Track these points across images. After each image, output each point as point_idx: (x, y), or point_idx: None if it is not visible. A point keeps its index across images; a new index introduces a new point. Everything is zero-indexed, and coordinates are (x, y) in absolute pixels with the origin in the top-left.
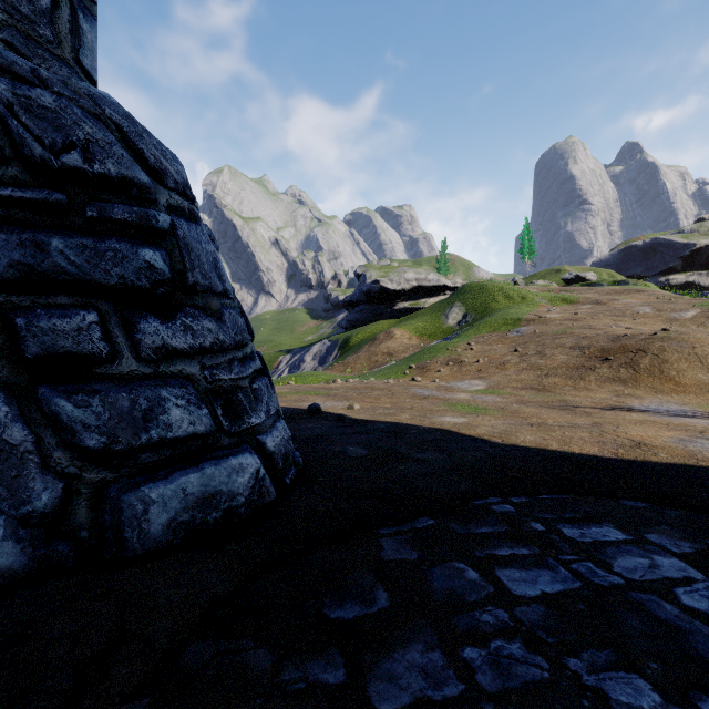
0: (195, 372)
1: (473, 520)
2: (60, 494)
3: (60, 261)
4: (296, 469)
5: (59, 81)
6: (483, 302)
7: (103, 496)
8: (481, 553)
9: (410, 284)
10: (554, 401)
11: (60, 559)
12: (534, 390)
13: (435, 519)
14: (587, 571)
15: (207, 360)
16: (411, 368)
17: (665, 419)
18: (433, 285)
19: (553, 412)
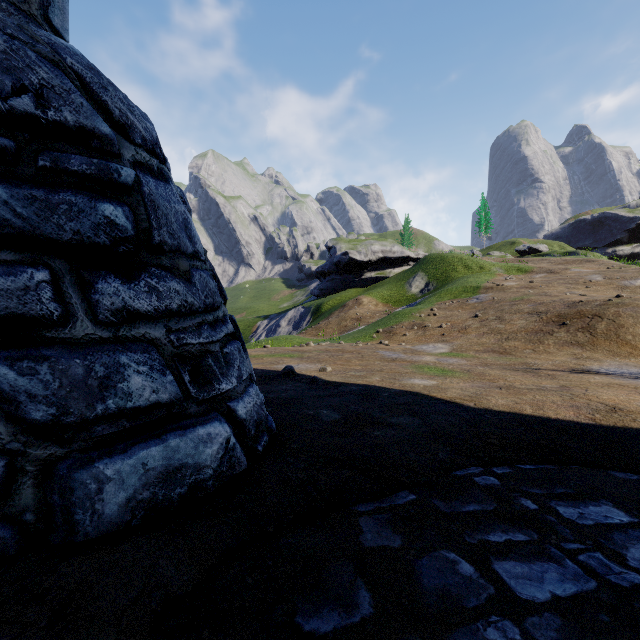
0: (160, 336)
1: (457, 495)
2: (1, 473)
3: (4, 213)
4: (269, 434)
5: (14, 25)
6: (444, 272)
7: (52, 474)
8: (472, 538)
9: (376, 255)
10: (516, 364)
11: (0, 547)
12: (496, 353)
13: (416, 493)
14: (599, 565)
15: (174, 323)
16: (378, 332)
17: (630, 382)
18: (398, 256)
19: (518, 375)
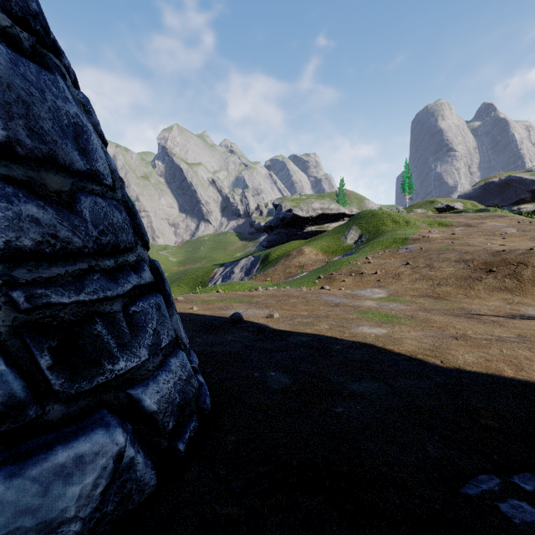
0: None
1: None
2: None
3: None
4: (200, 415)
5: None
6: (375, 226)
7: None
8: None
9: (316, 212)
10: (454, 309)
11: None
12: (431, 298)
13: None
14: None
15: (24, 271)
16: (320, 278)
17: None
18: (334, 213)
19: (462, 321)
